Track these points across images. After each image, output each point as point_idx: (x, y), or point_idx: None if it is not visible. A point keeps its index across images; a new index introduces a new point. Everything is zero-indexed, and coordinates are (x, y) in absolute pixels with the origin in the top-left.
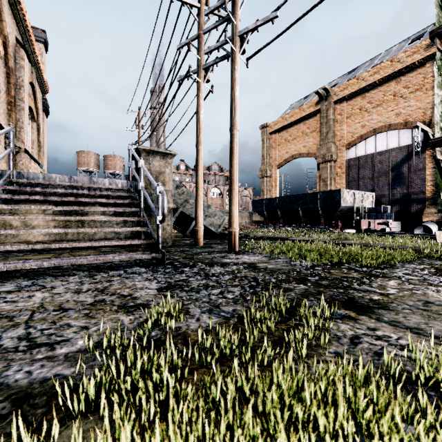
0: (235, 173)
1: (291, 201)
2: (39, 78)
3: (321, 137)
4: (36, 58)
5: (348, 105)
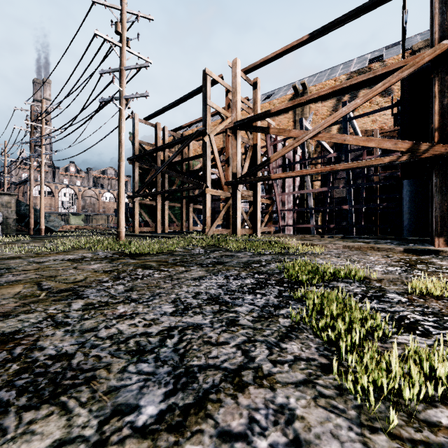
0: (42, 206)
1: None
2: None
3: None
4: None
5: None
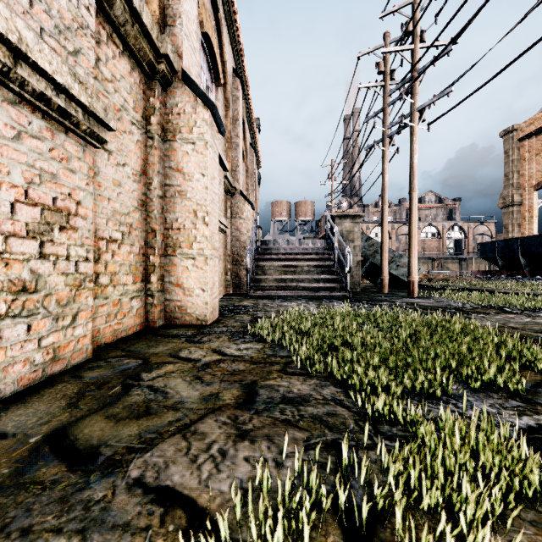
0: (413, 230)
1: None
2: (256, 160)
3: None
4: (256, 147)
5: None
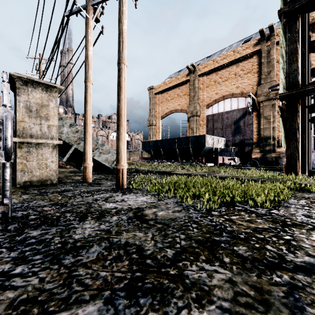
0: (122, 108)
1: (171, 142)
2: None
3: (190, 99)
4: None
5: (207, 78)
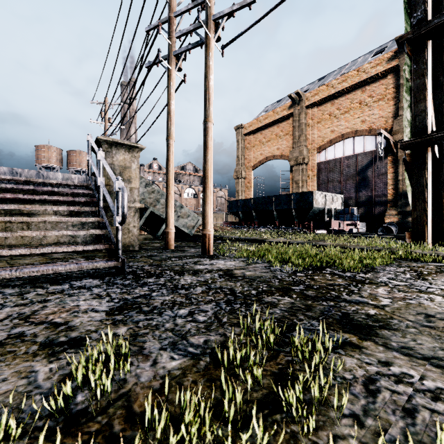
0: (209, 169)
1: (266, 202)
2: None
3: (294, 140)
4: None
5: (319, 110)
